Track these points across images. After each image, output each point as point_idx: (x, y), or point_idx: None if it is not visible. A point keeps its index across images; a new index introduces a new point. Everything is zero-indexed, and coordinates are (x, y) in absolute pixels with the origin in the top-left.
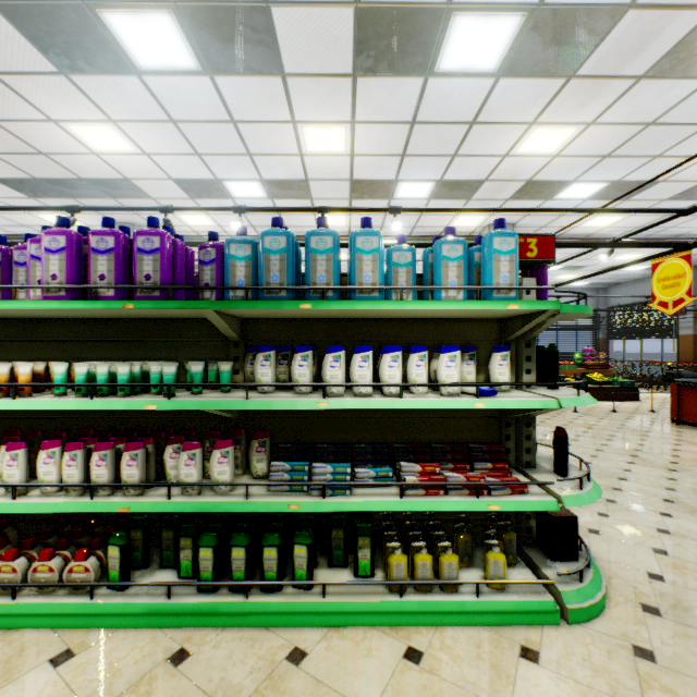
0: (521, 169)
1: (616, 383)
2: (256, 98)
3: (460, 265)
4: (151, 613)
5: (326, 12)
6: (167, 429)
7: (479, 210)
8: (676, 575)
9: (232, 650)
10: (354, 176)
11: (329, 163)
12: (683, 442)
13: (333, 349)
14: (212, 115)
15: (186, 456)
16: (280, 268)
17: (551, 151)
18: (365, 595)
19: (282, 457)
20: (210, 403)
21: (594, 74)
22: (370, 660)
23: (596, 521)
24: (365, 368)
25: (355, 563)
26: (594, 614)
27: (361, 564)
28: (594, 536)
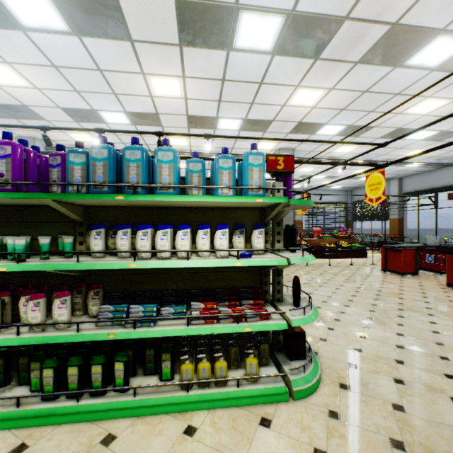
0: (294, 114)
1: (354, 247)
2: (114, 55)
3: (230, 172)
4: (2, 419)
5: (155, 0)
6: (26, 285)
7: (261, 139)
8: (364, 364)
9: (61, 440)
10: (189, 113)
11: (171, 103)
12: (385, 282)
13: (143, 227)
14: (84, 64)
15: (32, 304)
16: (103, 171)
17: (311, 104)
18: (163, 392)
19: (112, 302)
20: (49, 266)
21: (330, 58)
22: (160, 437)
23: (326, 333)
24: (165, 240)
25: (160, 371)
26: (310, 392)
27: (164, 372)
28: (322, 342)
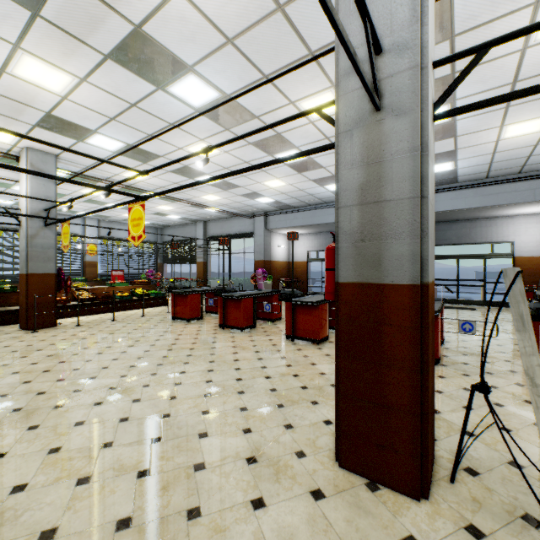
0: (32, 96)
1: (154, 295)
2: None
3: None
4: None
5: None
6: None
7: None
8: (46, 474)
9: None
10: None
11: None
12: (167, 333)
13: None
14: None
15: None
16: None
17: (58, 91)
18: None
19: None
20: None
21: (61, 26)
22: None
23: (17, 439)
24: None
25: None
26: None
27: None
28: None
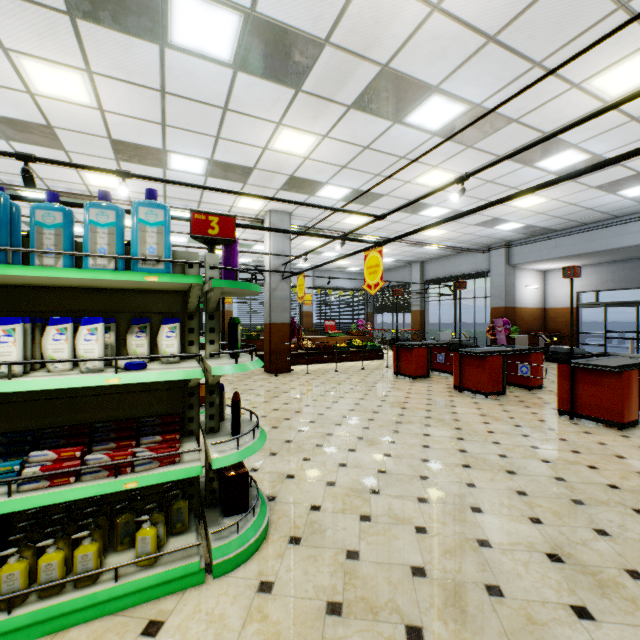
0: (282, 164)
1: (370, 347)
2: None
3: (112, 232)
4: None
5: None
6: None
7: (217, 190)
8: (332, 502)
9: None
10: (113, 135)
11: (75, 113)
12: (394, 389)
13: None
14: None
15: None
16: None
17: (302, 153)
18: None
19: None
20: None
21: (316, 93)
22: None
23: (298, 466)
24: None
25: None
26: (242, 561)
27: None
28: (288, 481)
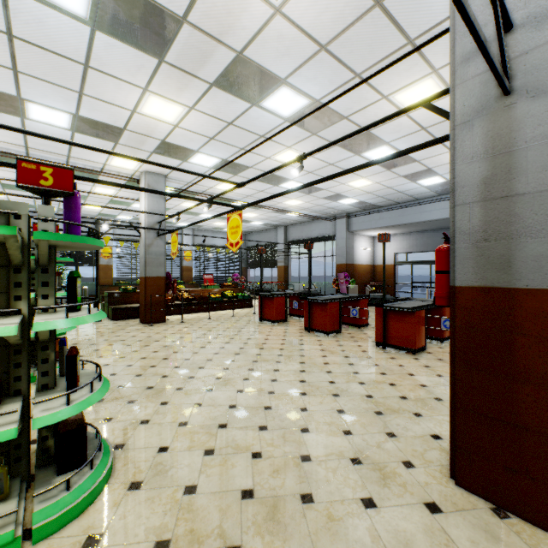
0: (153, 128)
1: (241, 297)
2: None
3: None
4: None
5: None
6: None
7: (71, 143)
8: (180, 441)
9: None
10: None
11: None
12: (256, 333)
13: None
14: None
15: None
16: None
17: (172, 121)
18: None
19: None
20: None
21: (179, 66)
22: None
23: (154, 411)
24: None
25: None
26: (71, 518)
27: None
28: (141, 426)
